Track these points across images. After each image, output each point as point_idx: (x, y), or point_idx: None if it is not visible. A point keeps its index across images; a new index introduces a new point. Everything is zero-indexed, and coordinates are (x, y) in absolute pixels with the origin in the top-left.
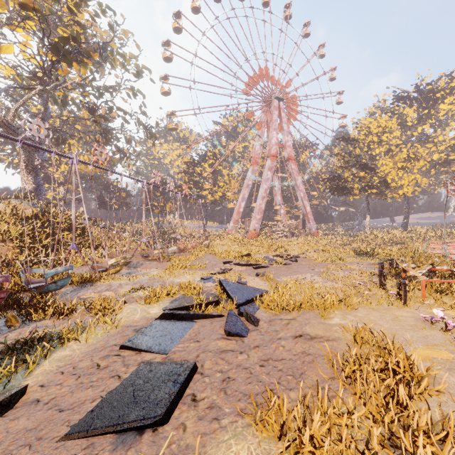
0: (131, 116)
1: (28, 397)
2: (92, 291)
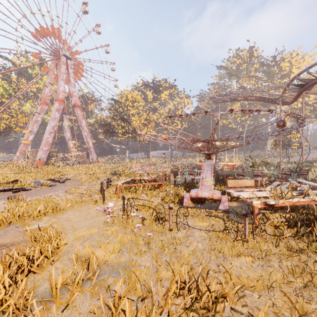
0: None
1: None
2: None
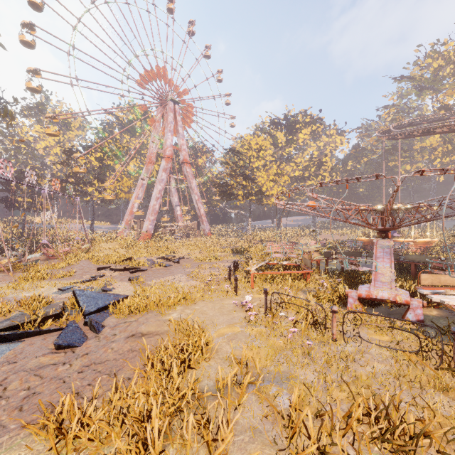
0: None
1: None
2: None
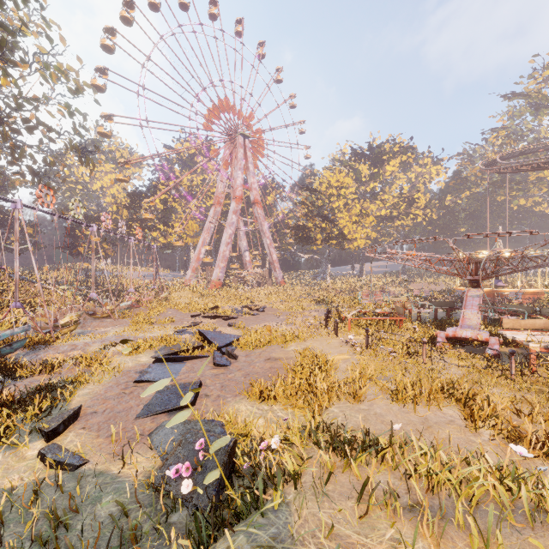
0: (60, 134)
1: (84, 412)
2: (55, 352)
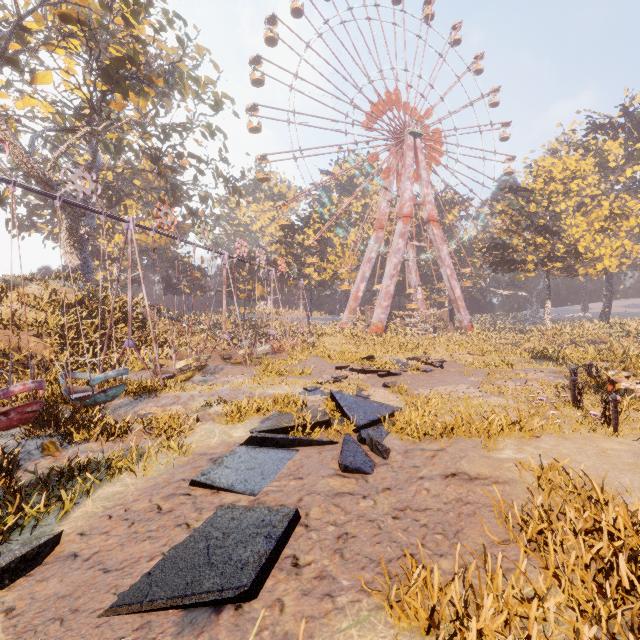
0: (208, 164)
1: (62, 550)
2: (154, 404)
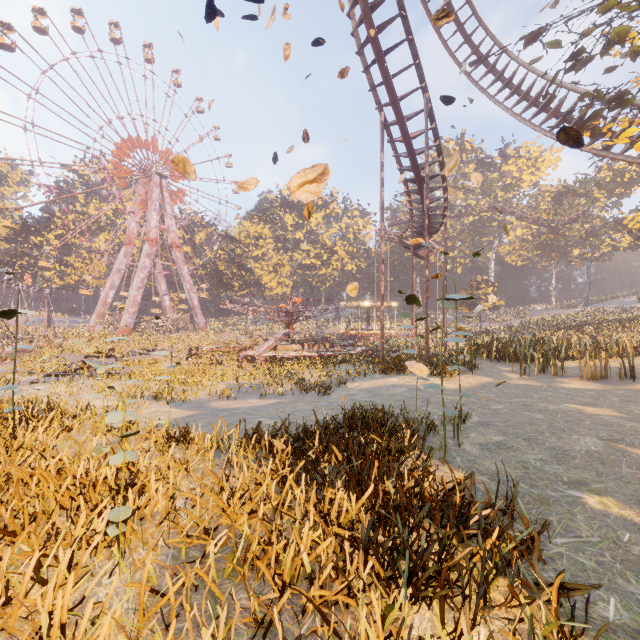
0: None
1: None
2: None
